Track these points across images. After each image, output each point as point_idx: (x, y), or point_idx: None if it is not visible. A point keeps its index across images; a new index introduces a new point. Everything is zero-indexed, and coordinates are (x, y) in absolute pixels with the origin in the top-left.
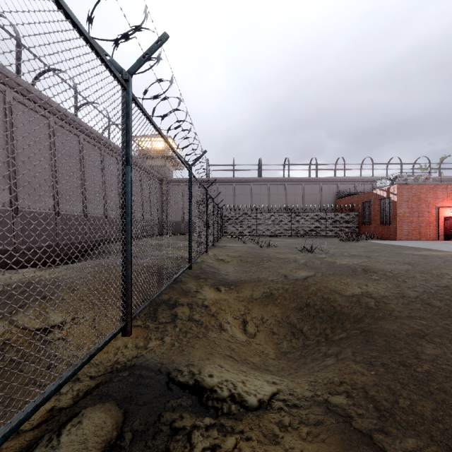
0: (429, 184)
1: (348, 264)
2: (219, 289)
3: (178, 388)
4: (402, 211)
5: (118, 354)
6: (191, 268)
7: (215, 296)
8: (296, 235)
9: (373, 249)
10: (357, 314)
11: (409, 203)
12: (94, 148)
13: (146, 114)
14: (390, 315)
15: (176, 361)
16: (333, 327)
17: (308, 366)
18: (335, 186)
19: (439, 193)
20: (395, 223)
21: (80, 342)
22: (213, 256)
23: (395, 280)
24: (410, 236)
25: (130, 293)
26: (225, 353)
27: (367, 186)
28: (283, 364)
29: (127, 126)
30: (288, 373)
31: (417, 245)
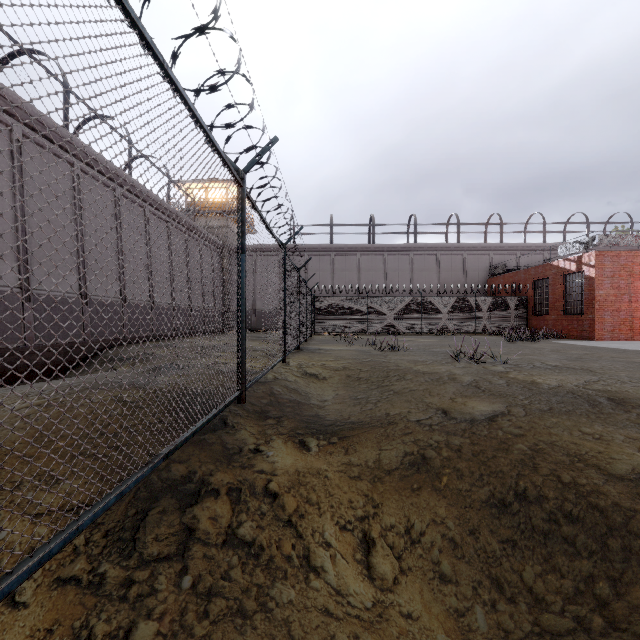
0: None
1: (567, 387)
2: (305, 444)
3: None
4: (603, 293)
5: None
6: (241, 400)
7: (295, 464)
8: (429, 332)
9: (577, 355)
10: None
11: (614, 280)
12: (102, 188)
13: None
14: None
15: None
16: (617, 576)
17: None
18: (487, 257)
19: None
20: (591, 312)
21: None
22: (297, 369)
23: None
24: (617, 334)
25: None
26: None
27: (536, 257)
28: None
29: None
30: None
31: None
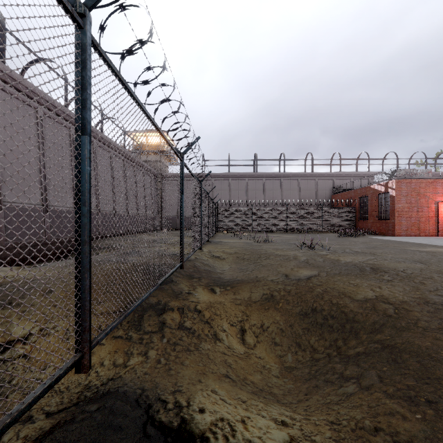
0: (429, 179)
1: (354, 262)
2: (213, 290)
3: (158, 433)
4: (401, 206)
5: (91, 374)
6: (182, 267)
7: (209, 298)
8: (292, 230)
9: (375, 245)
10: (374, 323)
11: (408, 198)
12: None
13: (118, 74)
14: (416, 326)
15: (160, 385)
16: (346, 338)
17: (323, 392)
18: (331, 181)
19: (439, 188)
20: (393, 218)
21: (46, 360)
22: (208, 253)
23: (412, 282)
24: (409, 232)
25: (87, 312)
26: (220, 372)
27: (363, 181)
28: (289, 384)
29: (83, 80)
30: (297, 399)
31: (418, 241)
